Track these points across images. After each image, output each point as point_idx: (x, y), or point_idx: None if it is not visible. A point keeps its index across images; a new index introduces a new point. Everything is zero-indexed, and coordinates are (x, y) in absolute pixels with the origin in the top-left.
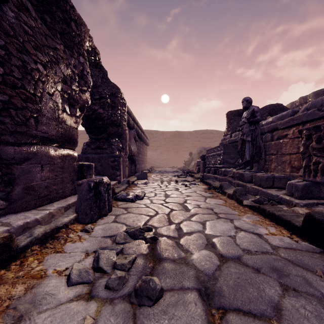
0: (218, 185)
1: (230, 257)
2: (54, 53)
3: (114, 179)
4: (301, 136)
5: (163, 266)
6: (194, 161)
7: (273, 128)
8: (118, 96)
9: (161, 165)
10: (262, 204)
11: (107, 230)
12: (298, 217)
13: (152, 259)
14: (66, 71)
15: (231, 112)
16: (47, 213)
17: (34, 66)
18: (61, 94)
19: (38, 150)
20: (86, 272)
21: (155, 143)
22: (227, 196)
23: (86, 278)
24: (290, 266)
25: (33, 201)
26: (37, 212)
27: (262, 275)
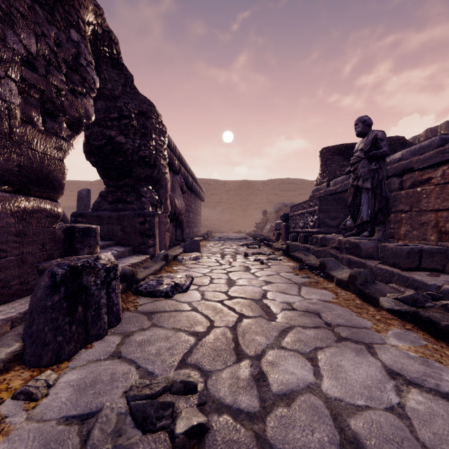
0: (316, 262)
1: None
2: (2, 1)
3: (144, 253)
4: None
5: None
6: (270, 223)
7: (404, 168)
8: (151, 118)
9: (222, 229)
10: (421, 307)
11: (86, 387)
12: None
13: None
14: (33, 44)
15: (327, 148)
16: None
17: None
18: (22, 90)
19: None
20: None
21: (213, 197)
22: (336, 283)
23: None
24: None
25: None
26: None
27: None
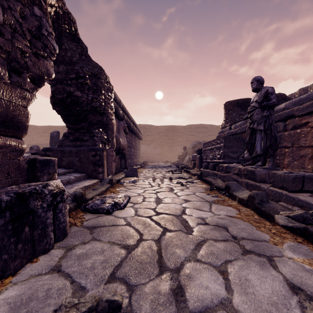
0: (222, 185)
1: None
2: None
3: (95, 178)
4: None
5: None
6: (188, 155)
7: (287, 115)
8: (101, 78)
9: (154, 160)
10: (309, 224)
11: (21, 305)
12: None
13: None
14: None
15: (229, 102)
16: None
17: None
18: None
19: None
20: None
21: (148, 137)
22: (238, 201)
23: None
24: None
25: None
26: None
27: None
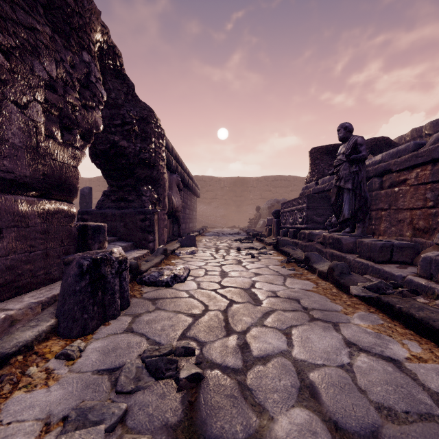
0: (302, 256)
1: (355, 431)
2: (30, 36)
3: (145, 247)
4: None
5: None
6: (263, 218)
7: (383, 170)
8: (151, 123)
9: (217, 225)
10: (383, 294)
11: (109, 352)
12: None
13: None
14: (54, 70)
15: (316, 148)
16: None
17: None
18: (45, 109)
19: None
20: None
21: (208, 193)
22: (318, 274)
23: None
24: None
25: None
26: None
27: None
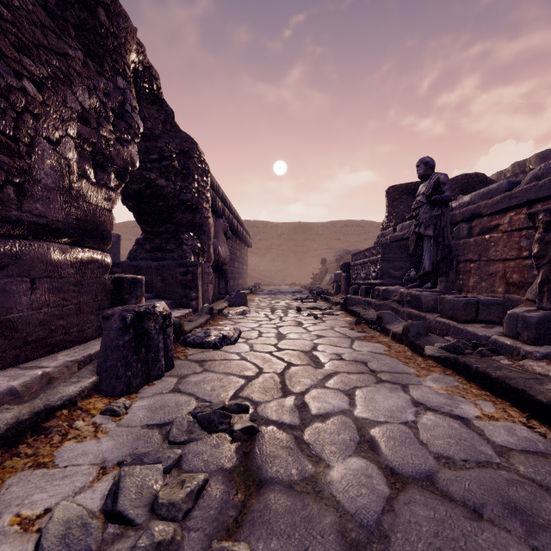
0: (374, 316)
1: (410, 475)
2: (62, 63)
3: (186, 306)
4: (534, 225)
5: (266, 502)
6: (330, 273)
7: (472, 213)
8: (193, 157)
9: (272, 281)
10: (461, 355)
11: (157, 409)
12: (539, 382)
13: (243, 481)
14: (87, 100)
15: (394, 187)
16: (37, 375)
17: (14, 82)
18: (77, 145)
19: (24, 249)
20: (82, 528)
21: (262, 242)
22: (391, 336)
23: (81, 544)
24: (545, 499)
25: (12, 351)
26: (18, 373)
27: (489, 525)
